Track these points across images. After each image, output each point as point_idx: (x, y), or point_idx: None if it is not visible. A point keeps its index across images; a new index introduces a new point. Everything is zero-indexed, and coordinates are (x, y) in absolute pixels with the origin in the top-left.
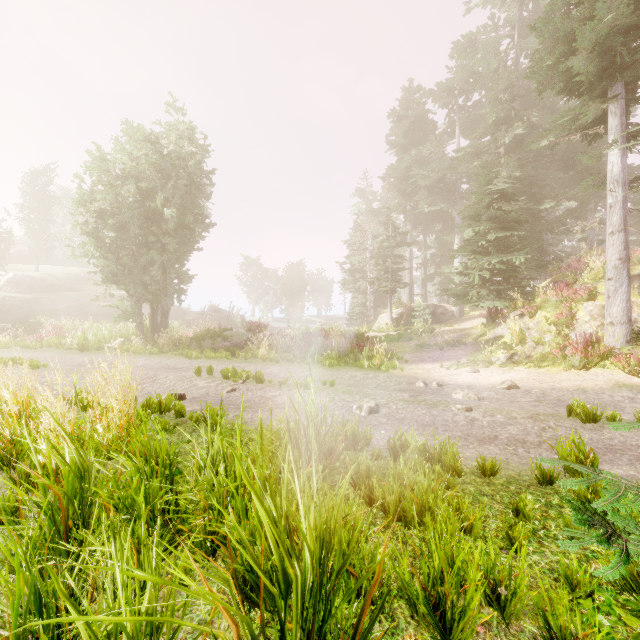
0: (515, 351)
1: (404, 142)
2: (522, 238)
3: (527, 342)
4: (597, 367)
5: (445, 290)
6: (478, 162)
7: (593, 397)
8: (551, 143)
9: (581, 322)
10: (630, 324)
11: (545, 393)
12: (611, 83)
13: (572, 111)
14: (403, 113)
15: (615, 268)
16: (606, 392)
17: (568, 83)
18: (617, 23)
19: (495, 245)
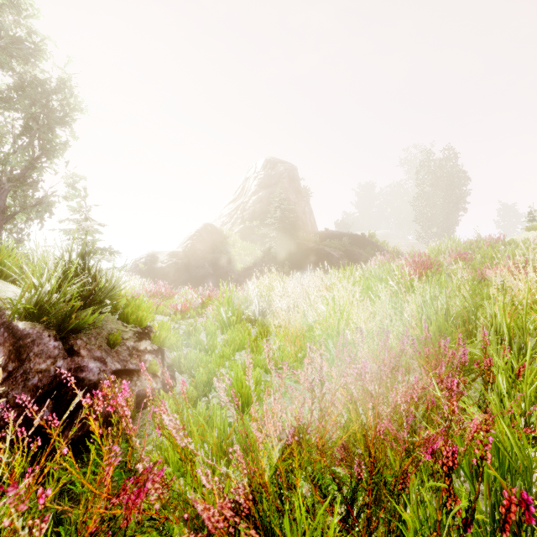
0: None
1: None
2: None
3: None
4: None
5: None
6: None
7: None
8: None
9: None
10: None
11: None
12: None
13: None
14: None
15: None
16: None
17: None
18: None
19: None
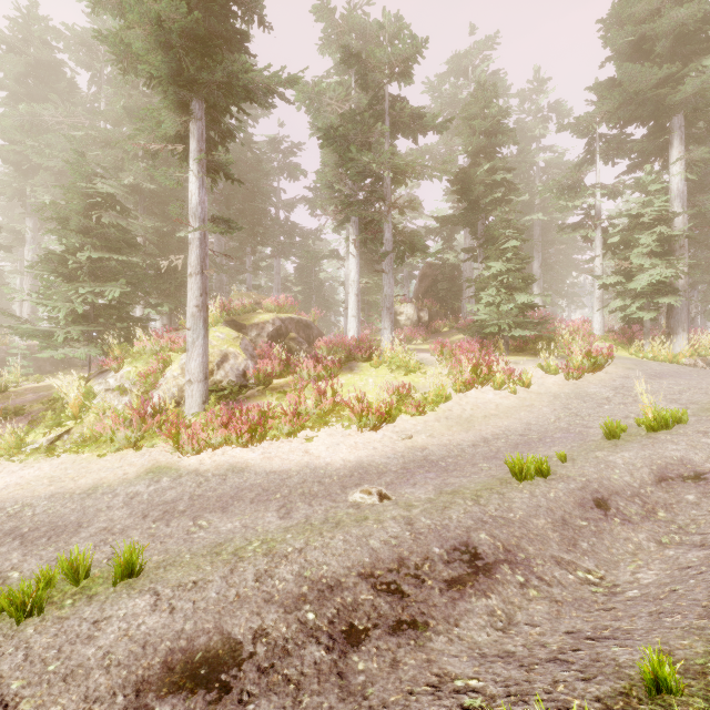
0: (68, 426)
1: (17, 89)
2: (132, 265)
3: (87, 411)
4: (148, 443)
5: (12, 326)
6: (99, 152)
7: (87, 505)
8: (137, 146)
9: (170, 378)
10: (206, 382)
11: (21, 511)
12: (184, 94)
13: (157, 114)
14: (16, 43)
15: (193, 316)
16: (119, 488)
17: (155, 77)
18: (176, 17)
19: (90, 268)
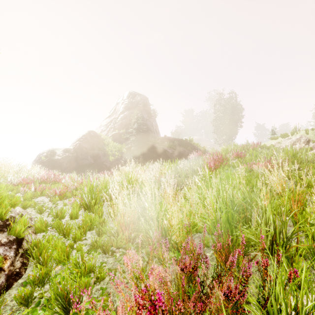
0: None
1: None
2: None
3: None
4: None
5: None
6: None
7: None
8: None
9: None
10: None
11: None
12: None
13: None
14: None
15: None
16: None
17: None
18: None
19: None
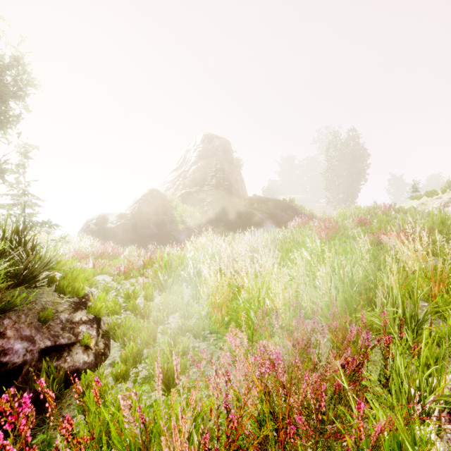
0: None
1: None
2: None
3: None
4: None
5: None
6: None
7: None
8: None
9: None
10: None
11: None
12: None
13: None
14: None
15: None
16: None
17: None
18: None
19: None
